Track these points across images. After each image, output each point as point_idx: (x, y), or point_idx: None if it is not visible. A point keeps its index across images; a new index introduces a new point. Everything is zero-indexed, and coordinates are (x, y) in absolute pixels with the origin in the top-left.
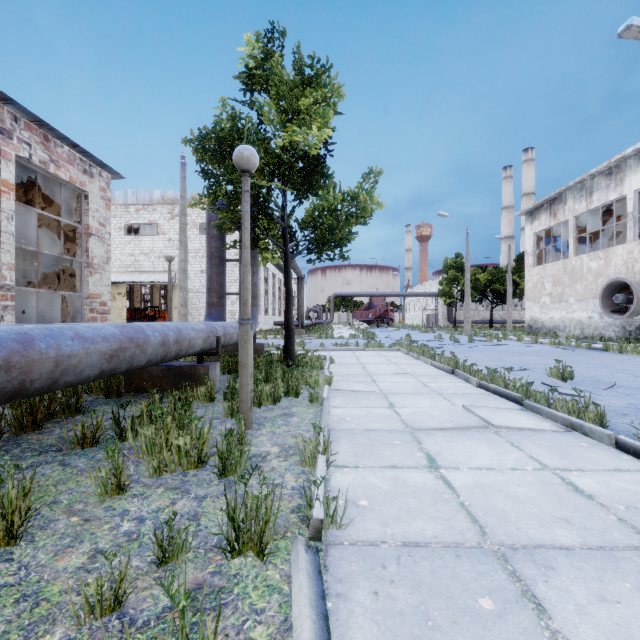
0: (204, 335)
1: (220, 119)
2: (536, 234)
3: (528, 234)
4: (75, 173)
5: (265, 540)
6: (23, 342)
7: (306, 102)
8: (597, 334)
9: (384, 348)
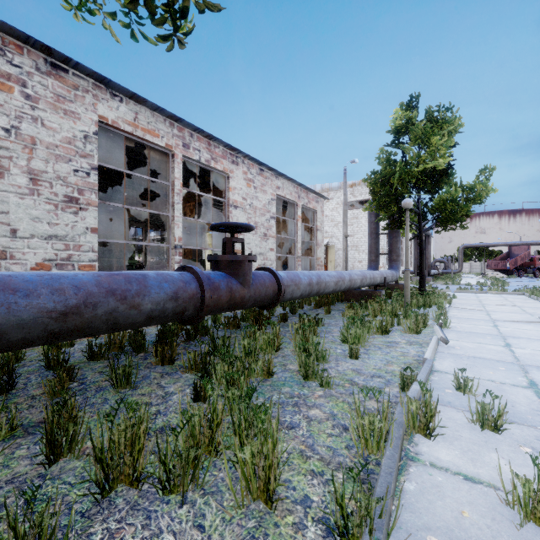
0: (380, 276)
1: (385, 171)
2: None
3: None
4: (314, 204)
5: (425, 323)
6: (350, 275)
7: (434, 139)
8: None
9: (507, 292)
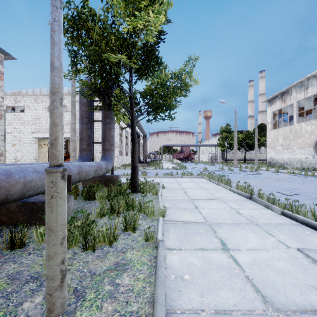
0: None
1: None
2: (273, 112)
3: (268, 112)
4: None
5: None
6: None
7: (145, 3)
8: (311, 167)
9: (194, 176)
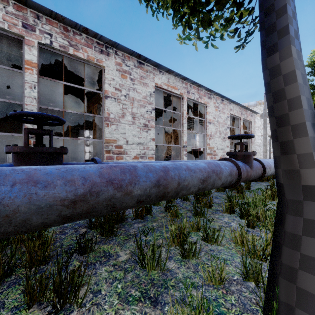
0: None
1: None
2: None
3: None
4: (249, 117)
5: None
6: None
7: None
8: None
9: None
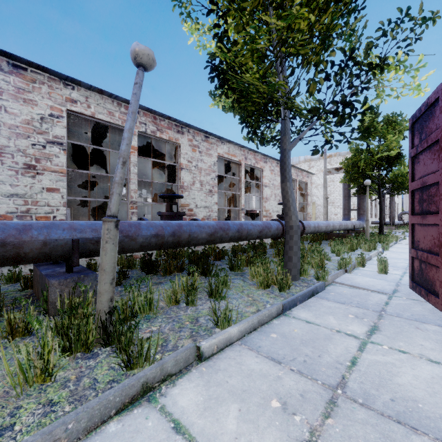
0: (351, 224)
1: (354, 159)
2: None
3: None
4: (306, 178)
5: (375, 247)
6: (333, 223)
7: (388, 137)
8: None
9: None
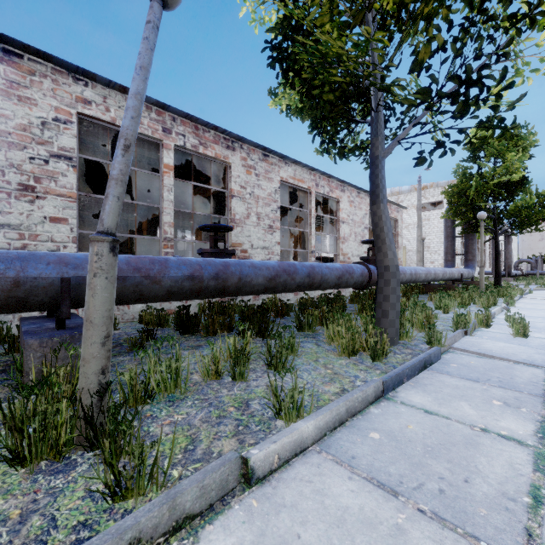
0: (457, 273)
1: (462, 186)
2: None
3: None
4: (395, 213)
5: (495, 302)
6: (434, 270)
7: (509, 155)
8: None
9: None
